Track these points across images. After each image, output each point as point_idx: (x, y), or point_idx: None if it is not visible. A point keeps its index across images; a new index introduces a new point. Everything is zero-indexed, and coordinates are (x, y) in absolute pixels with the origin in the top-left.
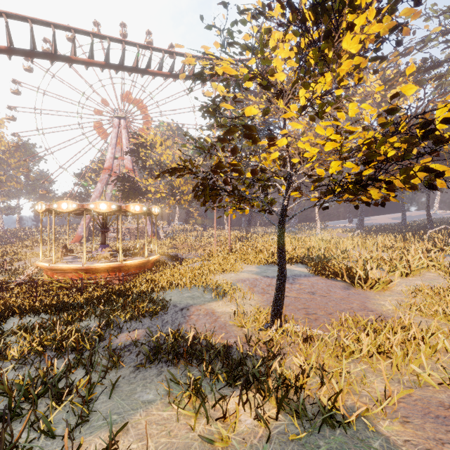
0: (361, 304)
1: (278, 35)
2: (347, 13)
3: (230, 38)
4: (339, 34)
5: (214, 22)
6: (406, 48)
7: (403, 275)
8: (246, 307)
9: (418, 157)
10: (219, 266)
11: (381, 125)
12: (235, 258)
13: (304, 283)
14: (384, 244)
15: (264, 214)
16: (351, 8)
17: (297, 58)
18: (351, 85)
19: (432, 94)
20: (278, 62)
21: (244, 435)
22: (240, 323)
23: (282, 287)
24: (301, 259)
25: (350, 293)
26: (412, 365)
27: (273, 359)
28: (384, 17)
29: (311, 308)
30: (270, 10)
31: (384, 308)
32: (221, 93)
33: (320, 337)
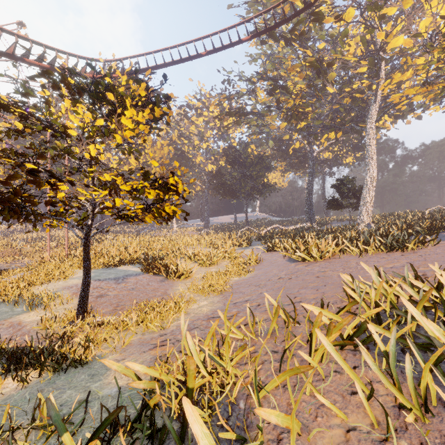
0: (164, 291)
1: (66, 105)
2: (119, 106)
3: (25, 90)
4: (119, 114)
5: (5, 73)
6: (229, 95)
7: (208, 266)
8: (61, 312)
9: (159, 203)
10: (43, 276)
11: (145, 179)
12: (70, 264)
13: (130, 282)
14: (212, 241)
15: (73, 230)
16: (120, 105)
17: (81, 127)
18: (199, 107)
19: (248, 131)
20: (68, 123)
21: (6, 393)
22: (44, 326)
23: (86, 290)
24: (139, 260)
25: (162, 284)
26: (148, 323)
27: (56, 344)
28: (156, 107)
29: (123, 301)
30: (54, 90)
31: (178, 291)
32: (19, 127)
33: (107, 320)
